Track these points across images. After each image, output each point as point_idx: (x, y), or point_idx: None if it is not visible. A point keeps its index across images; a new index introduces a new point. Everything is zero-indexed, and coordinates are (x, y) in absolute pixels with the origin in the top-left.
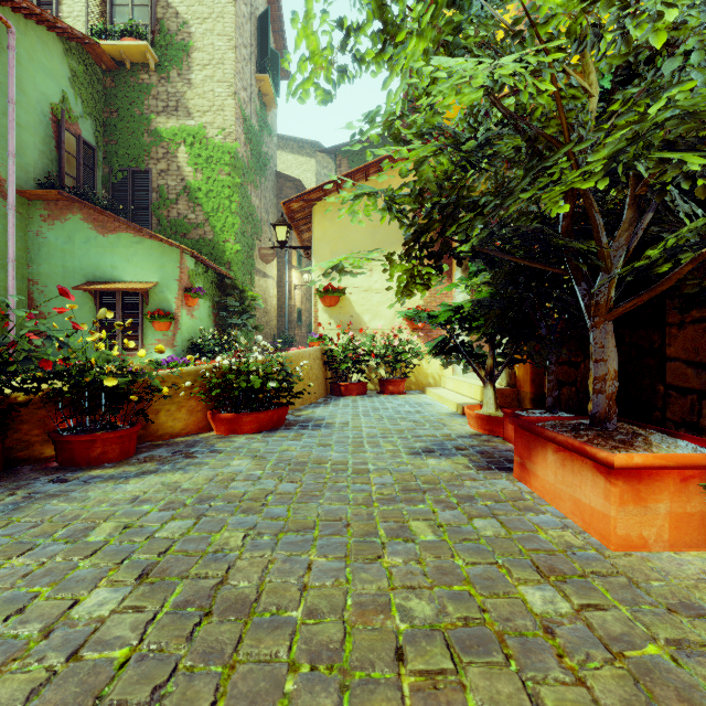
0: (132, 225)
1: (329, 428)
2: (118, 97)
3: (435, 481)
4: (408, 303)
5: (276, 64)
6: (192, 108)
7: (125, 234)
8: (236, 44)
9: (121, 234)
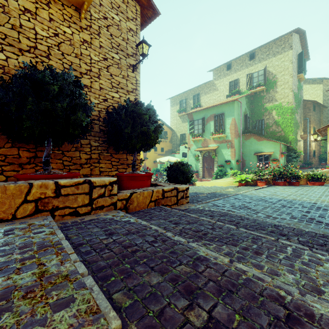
0: (268, 139)
1: None
2: (254, 102)
3: None
4: None
5: (304, 63)
6: (277, 99)
7: (264, 141)
8: (292, 75)
9: (263, 141)
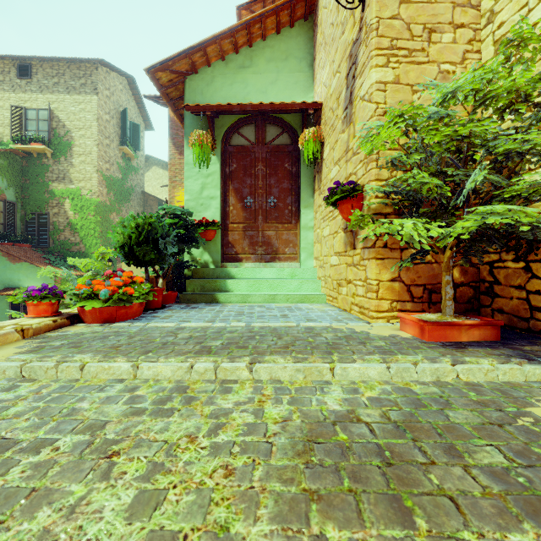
0: (28, 261)
1: None
2: (30, 172)
3: None
4: None
5: (137, 131)
6: (73, 178)
7: (25, 263)
8: (99, 142)
9: (24, 263)
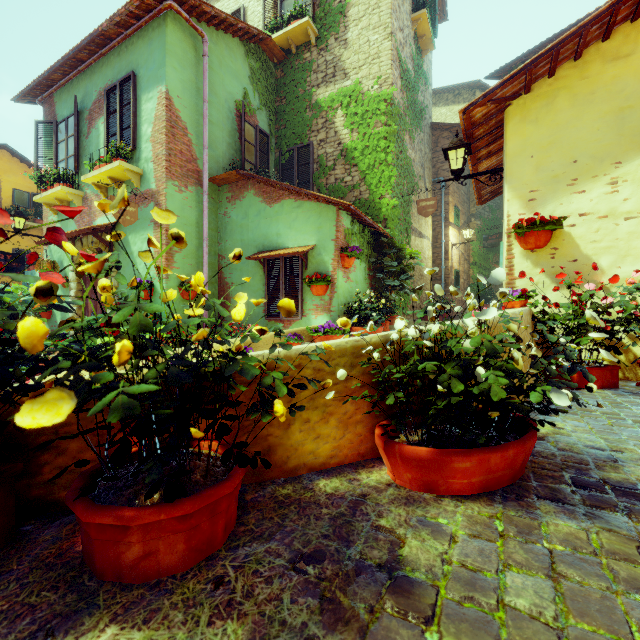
0: (292, 188)
1: None
2: (286, 84)
3: None
4: None
5: (432, 2)
6: (348, 68)
7: (287, 201)
8: None
9: (284, 201)
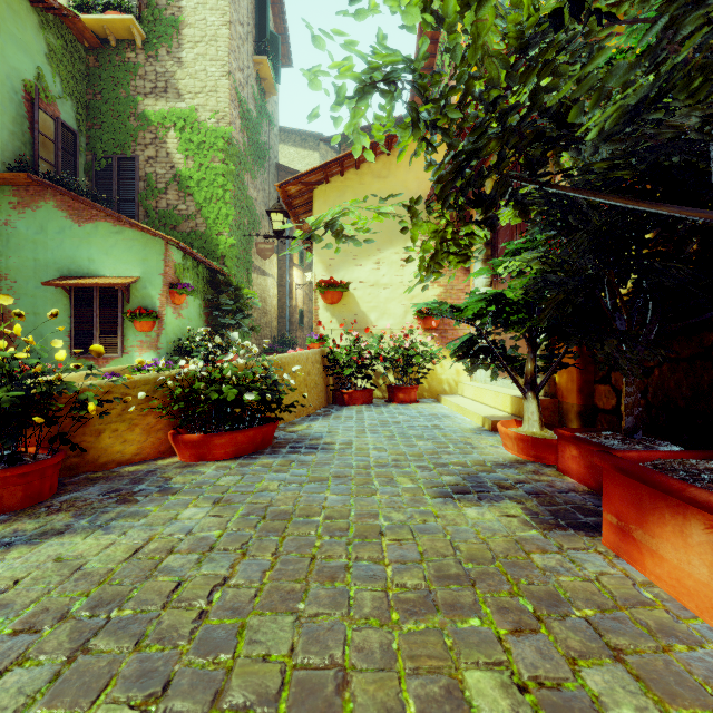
0: (110, 212)
1: (326, 451)
2: (102, 77)
3: (484, 555)
4: (420, 300)
5: (276, 48)
6: (183, 89)
7: (103, 223)
8: (231, 19)
9: (99, 223)
